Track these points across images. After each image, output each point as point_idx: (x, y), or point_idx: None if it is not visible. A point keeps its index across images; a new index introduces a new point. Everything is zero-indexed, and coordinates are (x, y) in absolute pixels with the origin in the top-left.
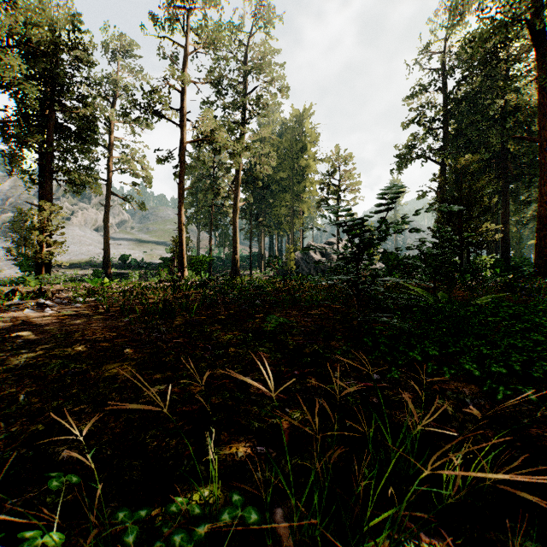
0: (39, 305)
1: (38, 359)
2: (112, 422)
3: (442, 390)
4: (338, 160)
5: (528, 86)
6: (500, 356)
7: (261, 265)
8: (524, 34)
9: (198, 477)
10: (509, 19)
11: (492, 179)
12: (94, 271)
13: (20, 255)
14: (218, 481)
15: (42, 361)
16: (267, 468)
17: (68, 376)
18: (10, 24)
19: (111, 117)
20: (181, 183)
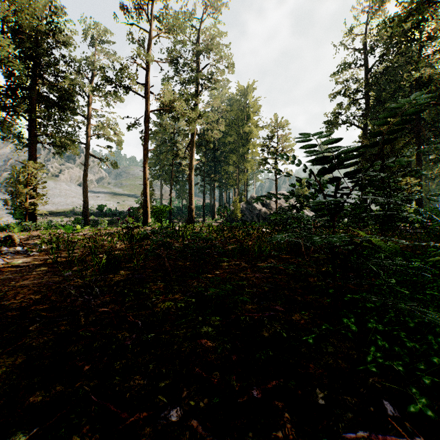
0: None
1: None
2: None
3: None
4: (276, 126)
5: None
6: None
7: (212, 213)
8: (438, 15)
9: None
10: None
11: (411, 140)
12: (75, 218)
13: (13, 205)
14: None
15: None
16: None
17: None
18: (2, 12)
19: (89, 92)
20: (145, 145)
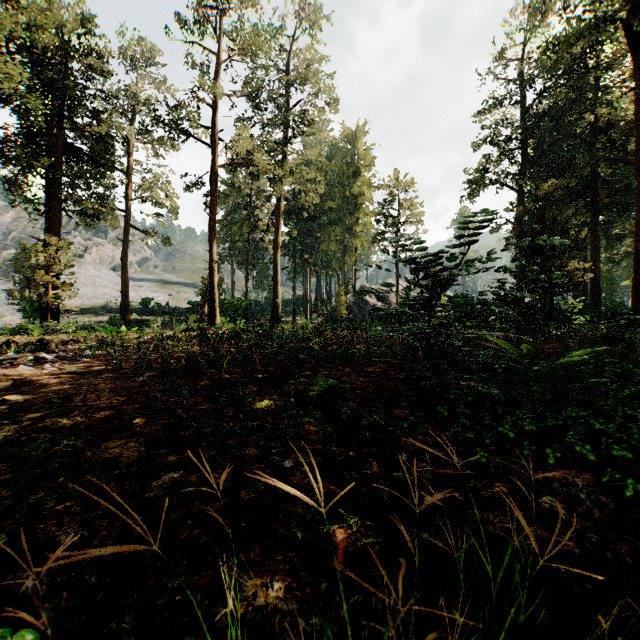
0: (38, 360)
1: (22, 433)
2: (104, 529)
3: (546, 480)
4: (397, 186)
5: (623, 99)
6: (617, 433)
7: (306, 310)
8: (618, 37)
9: (215, 625)
10: (601, 18)
11: (581, 209)
12: (110, 317)
13: (23, 298)
14: (243, 632)
15: (27, 435)
16: (314, 633)
17: (57, 458)
18: (11, 26)
19: (130, 136)
20: (212, 214)
